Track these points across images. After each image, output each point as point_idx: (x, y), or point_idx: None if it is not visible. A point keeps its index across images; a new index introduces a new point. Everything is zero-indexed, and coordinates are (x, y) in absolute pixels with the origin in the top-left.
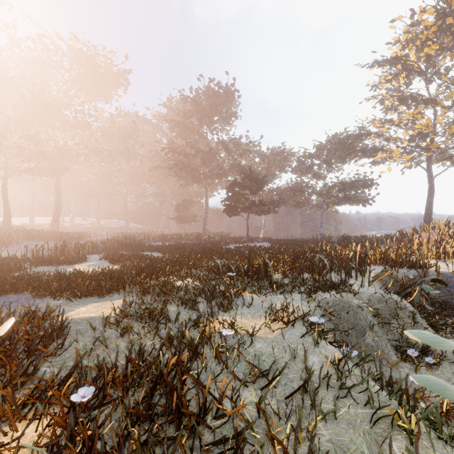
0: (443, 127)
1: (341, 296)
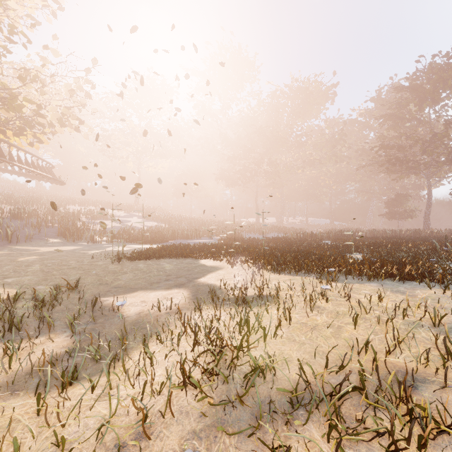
0: None
1: None
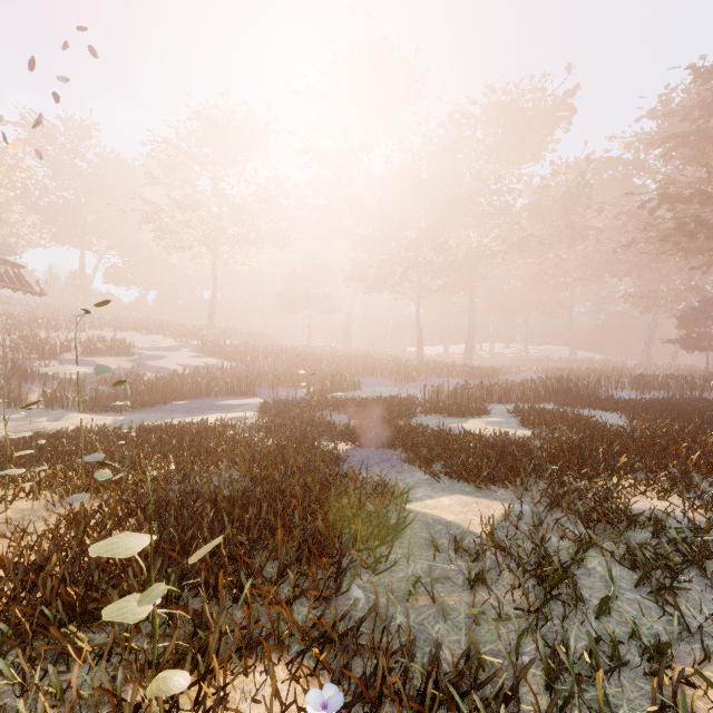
0: None
1: None
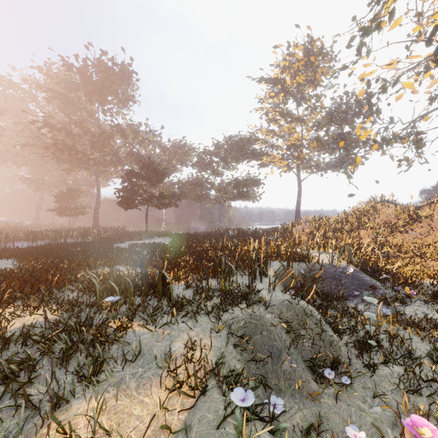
0: (309, 142)
1: (254, 313)
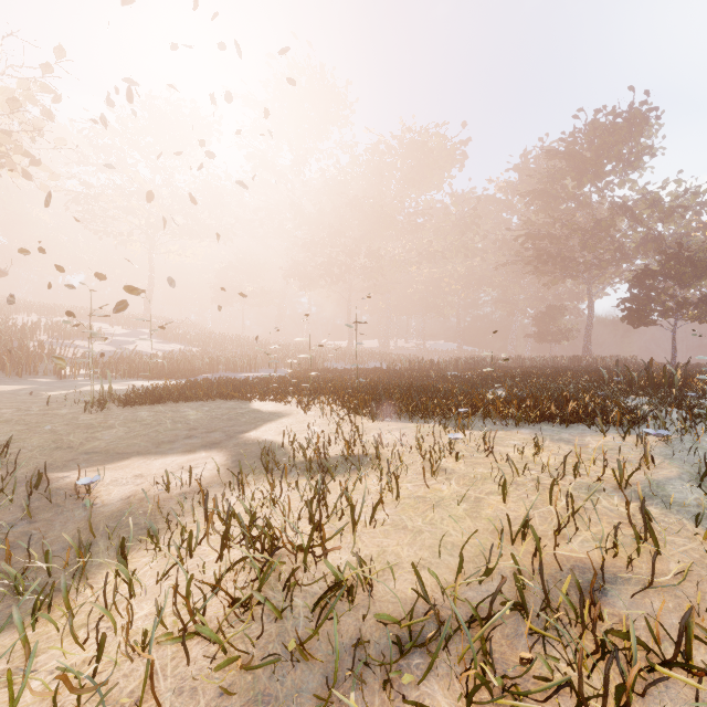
0: None
1: None
